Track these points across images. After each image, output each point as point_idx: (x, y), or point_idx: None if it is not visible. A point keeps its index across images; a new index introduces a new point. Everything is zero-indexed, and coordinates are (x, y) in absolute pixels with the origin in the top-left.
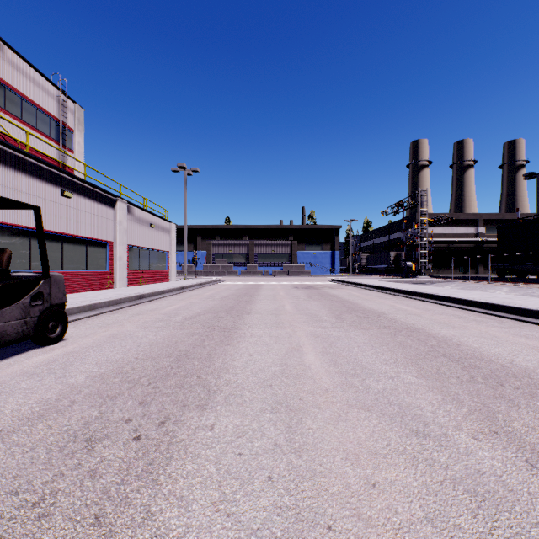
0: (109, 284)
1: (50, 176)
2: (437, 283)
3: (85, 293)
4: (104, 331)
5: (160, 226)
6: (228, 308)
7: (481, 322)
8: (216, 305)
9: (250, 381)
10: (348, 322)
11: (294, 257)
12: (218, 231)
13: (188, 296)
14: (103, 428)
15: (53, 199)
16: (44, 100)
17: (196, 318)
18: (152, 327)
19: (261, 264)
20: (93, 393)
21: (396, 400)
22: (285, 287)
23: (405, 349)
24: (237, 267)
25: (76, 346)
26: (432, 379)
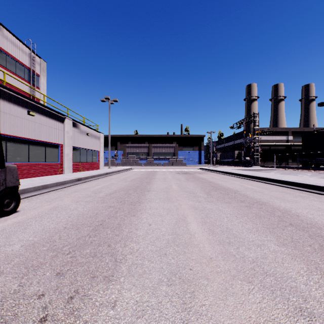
0: (60, 171)
1: (20, 101)
2: (265, 170)
3: (43, 177)
4: (48, 204)
5: (93, 135)
6: (135, 187)
7: (305, 197)
8: (127, 185)
9: (149, 249)
10: (215, 197)
11: (176, 154)
12: (130, 138)
13: (110, 178)
14: (15, 305)
15: (22, 116)
16: (20, 56)
17: (113, 195)
18: (82, 201)
19: (156, 158)
20: (20, 263)
21: (269, 270)
22: (171, 173)
23: (261, 220)
24: (141, 160)
25: (24, 217)
26: (291, 247)
